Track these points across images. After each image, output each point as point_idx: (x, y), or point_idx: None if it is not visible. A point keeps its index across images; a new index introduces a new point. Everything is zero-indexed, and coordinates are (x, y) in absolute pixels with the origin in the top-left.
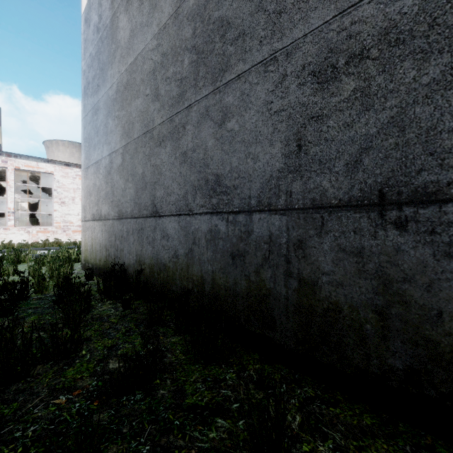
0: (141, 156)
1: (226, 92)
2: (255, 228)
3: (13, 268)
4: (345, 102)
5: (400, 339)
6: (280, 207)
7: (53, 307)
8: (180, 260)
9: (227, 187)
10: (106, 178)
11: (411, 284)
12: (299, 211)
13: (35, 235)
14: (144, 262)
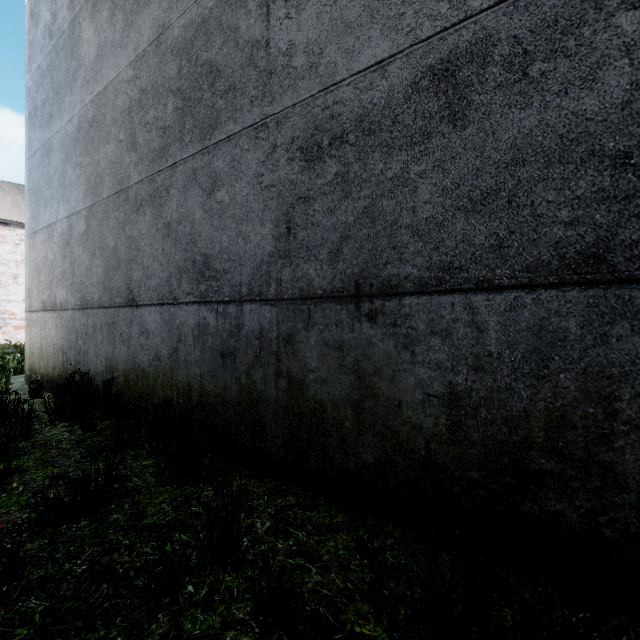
0: (112, 223)
1: (216, 154)
2: (246, 322)
3: None
4: (328, 185)
5: (372, 433)
6: (271, 297)
7: None
8: (163, 363)
9: (217, 271)
10: (63, 250)
11: (380, 377)
12: (289, 302)
13: None
14: (116, 368)
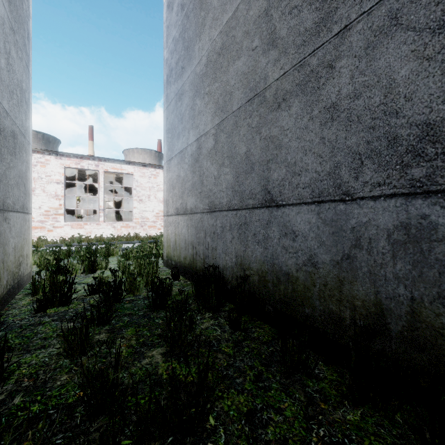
0: (243, 131)
1: None
2: None
3: (105, 262)
4: None
5: None
6: None
7: (148, 316)
8: (322, 270)
9: None
10: (193, 167)
11: None
12: None
13: (119, 230)
14: (248, 266)
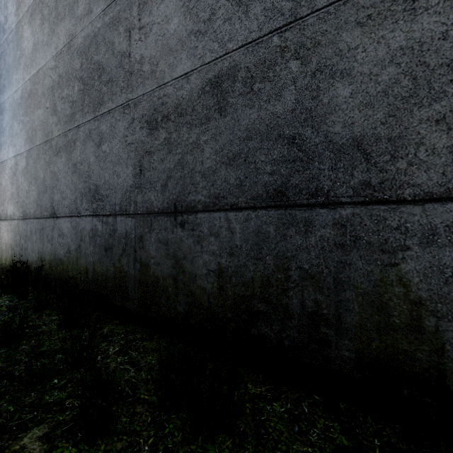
0: (42, 162)
1: (102, 121)
2: (118, 228)
3: None
4: (161, 145)
5: (182, 294)
6: (131, 212)
7: None
8: (72, 254)
9: (102, 195)
10: (12, 179)
11: (186, 260)
12: (141, 216)
13: None
14: (44, 258)
